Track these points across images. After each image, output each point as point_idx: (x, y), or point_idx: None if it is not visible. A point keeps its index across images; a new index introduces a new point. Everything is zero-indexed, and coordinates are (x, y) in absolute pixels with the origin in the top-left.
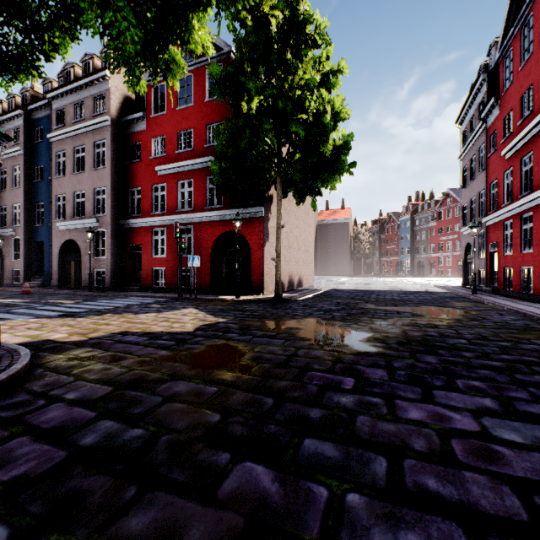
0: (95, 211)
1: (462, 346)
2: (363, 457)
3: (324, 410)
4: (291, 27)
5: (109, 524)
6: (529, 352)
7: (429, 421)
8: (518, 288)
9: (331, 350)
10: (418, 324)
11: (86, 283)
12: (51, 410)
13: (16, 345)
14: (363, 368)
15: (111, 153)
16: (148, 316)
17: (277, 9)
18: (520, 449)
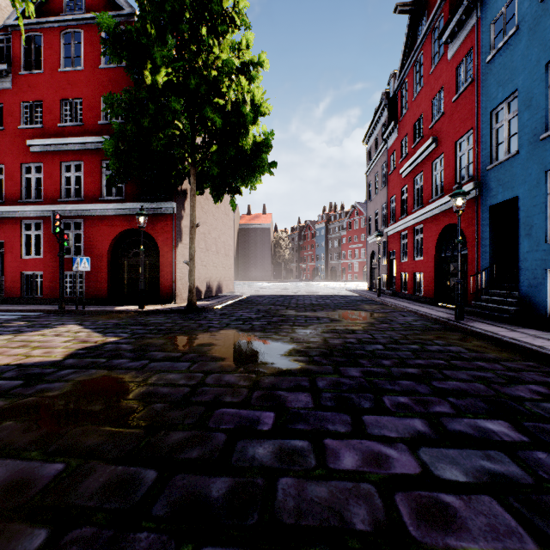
0: None
1: (380, 352)
2: None
3: (233, 478)
4: None
5: None
6: (436, 354)
7: (366, 468)
8: (412, 291)
9: (248, 372)
10: (338, 330)
11: None
12: None
13: None
14: (285, 394)
15: None
16: None
17: None
18: (467, 493)
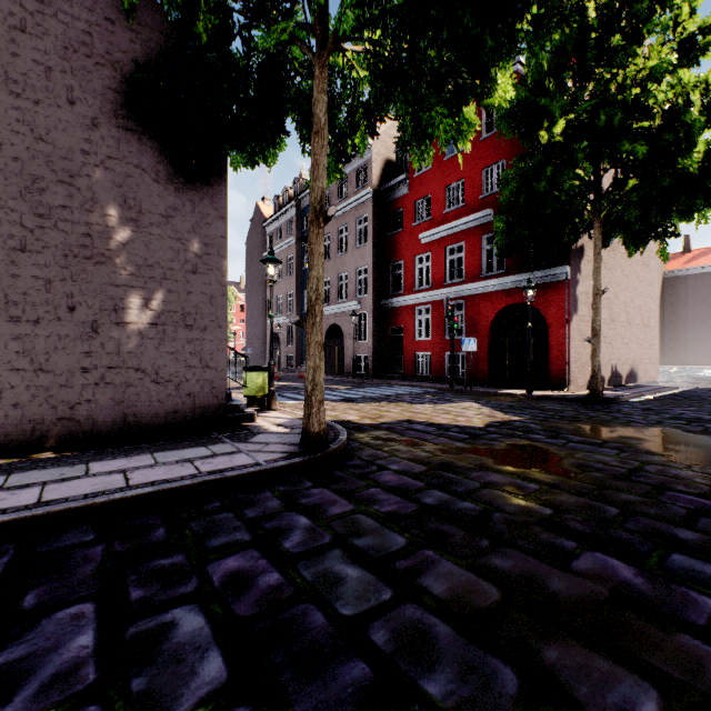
0: (357, 292)
1: None
2: None
3: (700, 534)
4: None
5: (477, 557)
6: None
7: None
8: None
9: (705, 472)
10: None
11: (349, 370)
12: (385, 474)
13: (329, 421)
14: None
15: (373, 227)
16: (425, 407)
17: None
18: None
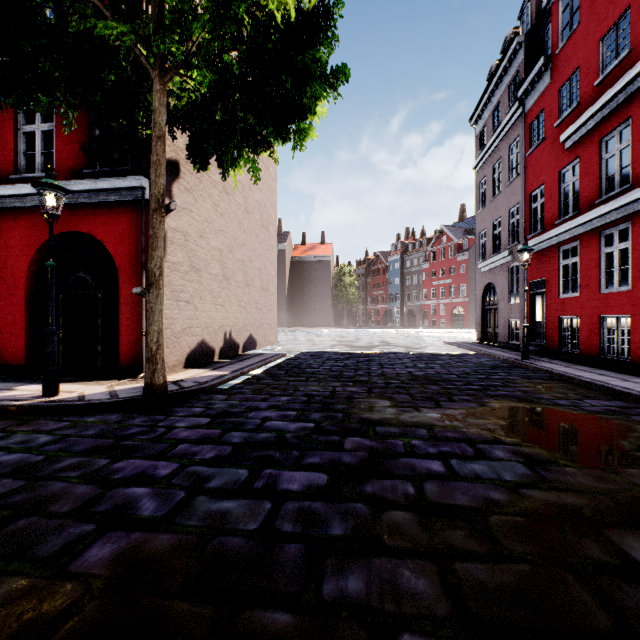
0: None
1: None
2: None
3: None
4: None
5: None
6: None
7: None
8: (594, 350)
9: None
10: None
11: None
12: None
13: None
14: None
15: None
16: None
17: None
18: None
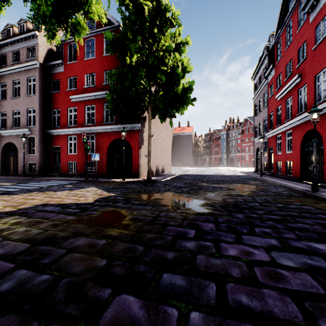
0: (28, 123)
1: (257, 207)
2: (201, 284)
3: (176, 252)
4: (157, 12)
5: None
6: (293, 209)
7: (241, 256)
8: (284, 173)
9: (181, 212)
10: (232, 194)
11: (21, 172)
12: None
13: None
14: (200, 223)
15: (39, 85)
16: (63, 193)
17: (148, 0)
18: (294, 271)
